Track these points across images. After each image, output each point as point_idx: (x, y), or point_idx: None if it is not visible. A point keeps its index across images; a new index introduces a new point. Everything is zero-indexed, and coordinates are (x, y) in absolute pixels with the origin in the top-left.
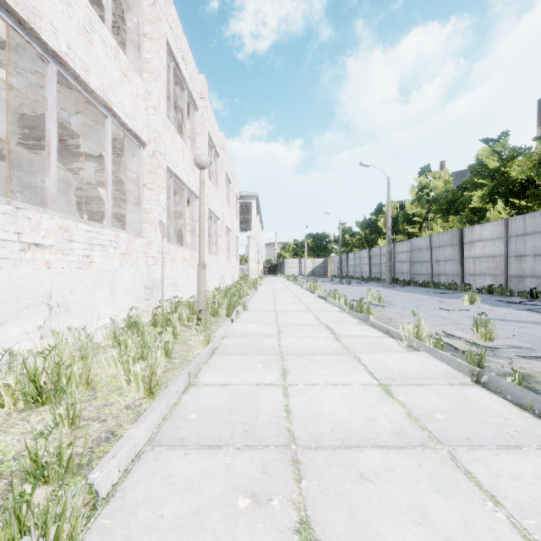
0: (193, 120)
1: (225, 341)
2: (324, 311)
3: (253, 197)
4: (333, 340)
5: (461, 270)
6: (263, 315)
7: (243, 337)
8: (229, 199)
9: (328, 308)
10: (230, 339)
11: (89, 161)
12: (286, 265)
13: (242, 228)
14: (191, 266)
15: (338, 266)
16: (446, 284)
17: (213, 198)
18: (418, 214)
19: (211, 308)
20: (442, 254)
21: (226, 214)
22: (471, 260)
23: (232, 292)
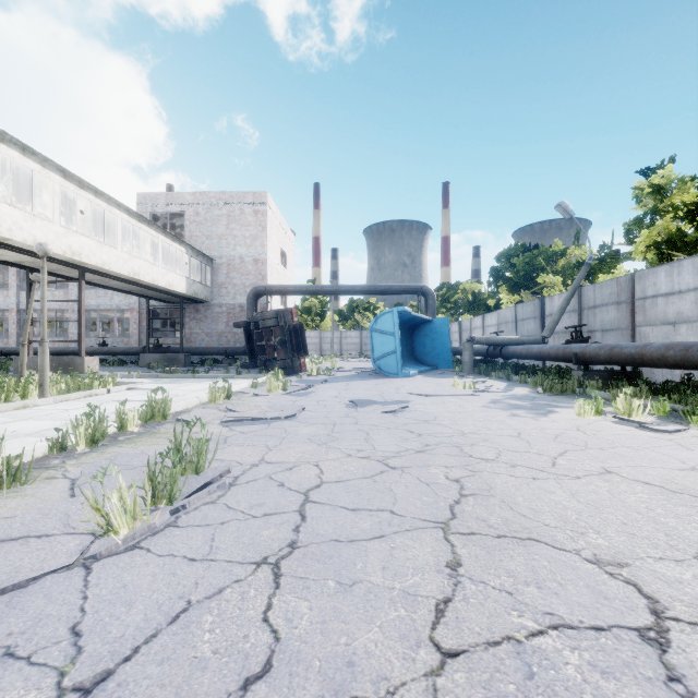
0: None
1: None
2: None
3: None
4: None
5: None
6: None
7: None
8: None
9: None
10: None
11: None
12: None
13: None
14: None
15: None
16: None
17: None
18: None
19: None
20: None
21: None
22: None
23: None
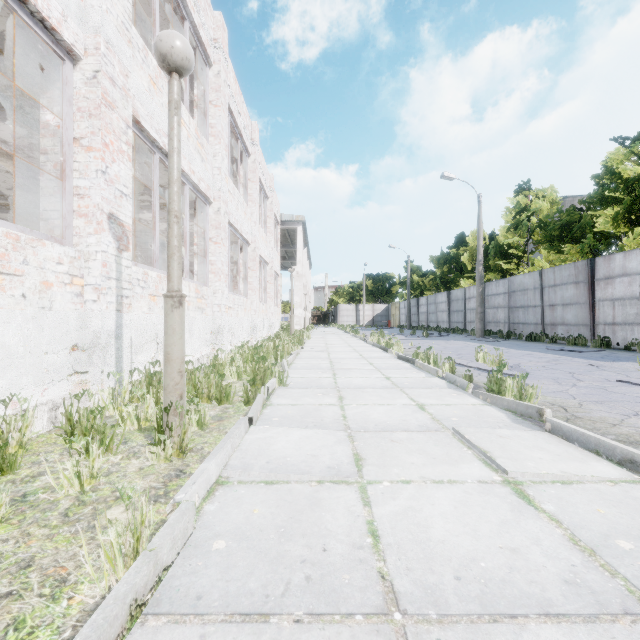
0: (203, 82)
1: (214, 503)
2: (422, 387)
3: (298, 222)
4: (513, 498)
5: (590, 317)
6: (315, 398)
7: (266, 484)
8: (266, 220)
9: (426, 381)
10: (231, 493)
11: (7, 123)
12: (340, 313)
13: (284, 266)
14: (197, 310)
15: (405, 314)
16: (566, 337)
17: (239, 211)
18: (514, 245)
19: (216, 385)
20: (560, 295)
21: (260, 239)
22: (607, 304)
23: (266, 350)
